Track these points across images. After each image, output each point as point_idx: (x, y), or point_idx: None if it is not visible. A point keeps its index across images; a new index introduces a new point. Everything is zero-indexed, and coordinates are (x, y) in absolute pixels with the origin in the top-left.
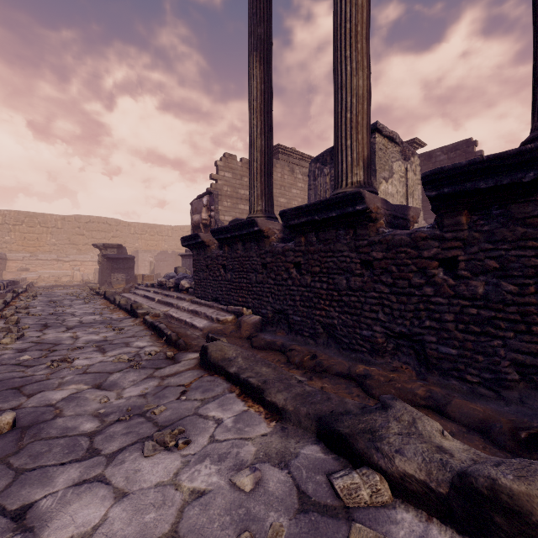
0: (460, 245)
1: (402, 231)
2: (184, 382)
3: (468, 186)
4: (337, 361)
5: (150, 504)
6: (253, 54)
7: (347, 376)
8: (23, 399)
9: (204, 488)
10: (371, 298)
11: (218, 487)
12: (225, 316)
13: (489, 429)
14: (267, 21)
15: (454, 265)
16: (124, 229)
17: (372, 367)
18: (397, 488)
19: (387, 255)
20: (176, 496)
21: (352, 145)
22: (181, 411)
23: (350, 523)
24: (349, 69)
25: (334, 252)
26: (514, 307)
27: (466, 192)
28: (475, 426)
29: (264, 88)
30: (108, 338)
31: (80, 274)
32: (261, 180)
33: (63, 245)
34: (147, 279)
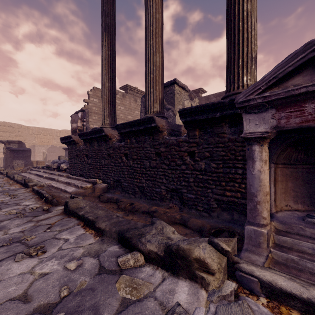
0: (196, 145)
1: (173, 138)
2: (51, 222)
3: (196, 117)
4: (143, 205)
5: (13, 283)
6: (104, 33)
7: (147, 212)
8: None
9: (48, 272)
10: (160, 171)
11: (56, 270)
12: (86, 185)
13: (202, 230)
14: (112, 15)
15: (194, 155)
16: (24, 131)
17: (160, 207)
18: (147, 258)
19: (166, 150)
20: (31, 277)
21: (153, 91)
22: (45, 237)
23: (120, 275)
24: (152, 51)
25: (143, 148)
26: (215, 174)
27: (196, 120)
28: (197, 230)
29: (110, 53)
30: (4, 201)
31: None
32: (108, 106)
33: None
34: (40, 164)
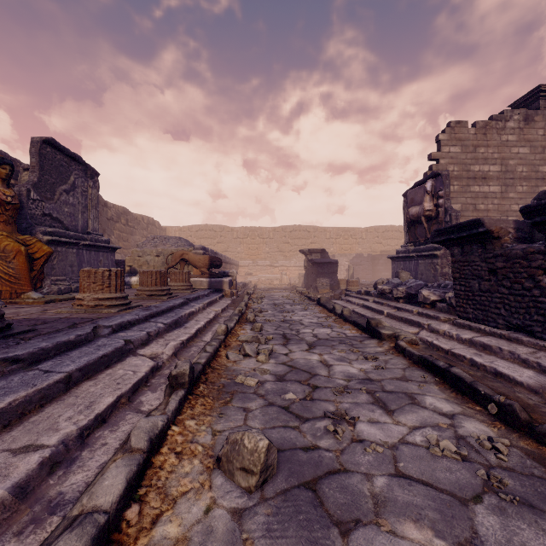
0: None
1: None
2: None
3: None
4: None
5: None
6: None
7: None
8: (336, 542)
9: None
10: None
11: None
12: None
13: None
14: None
15: None
16: (321, 235)
17: None
18: None
19: None
20: None
21: None
22: None
23: None
24: None
25: None
26: None
27: None
28: None
29: None
30: (369, 374)
31: (286, 278)
32: None
33: (274, 252)
34: (351, 285)
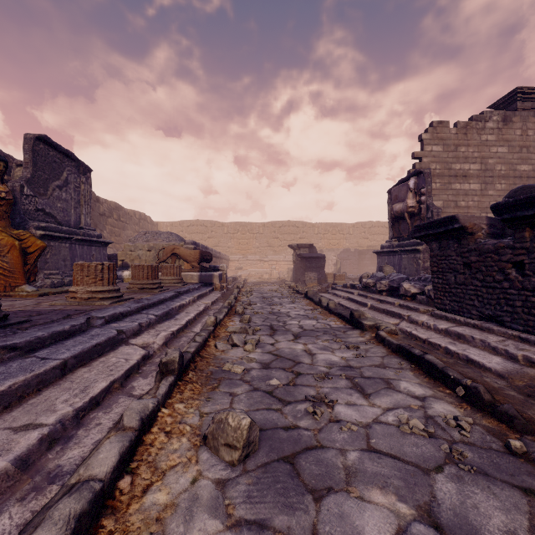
0: None
1: None
2: None
3: None
4: None
5: None
6: None
7: None
8: (310, 506)
9: None
10: None
11: None
12: None
13: None
14: None
15: None
16: (309, 230)
17: None
18: None
19: None
20: None
21: None
22: None
23: None
24: None
25: None
26: None
27: None
28: None
29: None
30: (349, 362)
31: (276, 272)
32: None
33: (263, 247)
34: (338, 278)
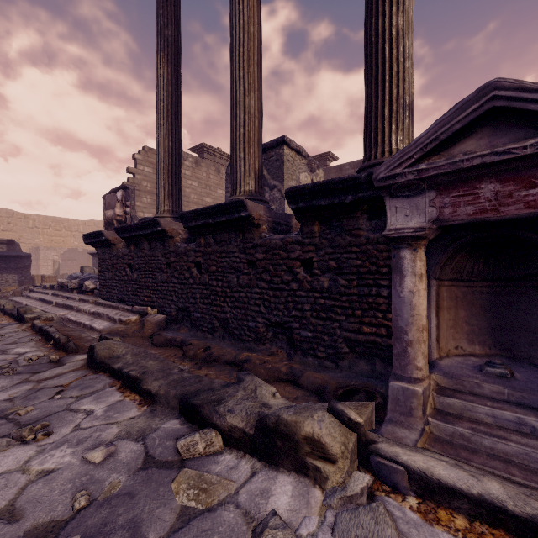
0: (314, 249)
1: (278, 236)
2: (64, 382)
3: (315, 202)
4: (226, 351)
5: None
6: (160, 54)
7: (232, 363)
8: None
9: (54, 468)
10: (256, 293)
11: (69, 464)
12: (129, 316)
13: (323, 390)
14: (175, 24)
15: (311, 265)
16: (20, 222)
17: (254, 354)
18: (227, 439)
19: (266, 257)
20: (22, 478)
21: (245, 157)
22: (52, 409)
23: (180, 469)
24: (242, 89)
25: (228, 253)
26: (346, 297)
27: (314, 207)
28: (315, 390)
29: (171, 90)
30: None
31: None
32: (168, 180)
33: None
34: (48, 280)
